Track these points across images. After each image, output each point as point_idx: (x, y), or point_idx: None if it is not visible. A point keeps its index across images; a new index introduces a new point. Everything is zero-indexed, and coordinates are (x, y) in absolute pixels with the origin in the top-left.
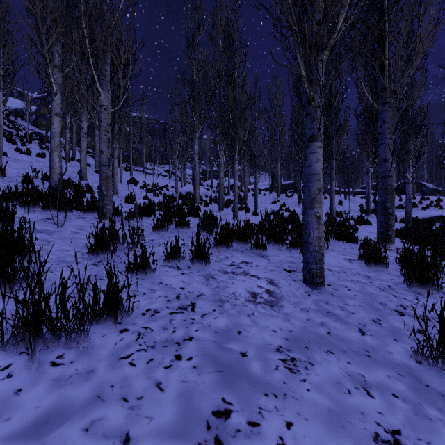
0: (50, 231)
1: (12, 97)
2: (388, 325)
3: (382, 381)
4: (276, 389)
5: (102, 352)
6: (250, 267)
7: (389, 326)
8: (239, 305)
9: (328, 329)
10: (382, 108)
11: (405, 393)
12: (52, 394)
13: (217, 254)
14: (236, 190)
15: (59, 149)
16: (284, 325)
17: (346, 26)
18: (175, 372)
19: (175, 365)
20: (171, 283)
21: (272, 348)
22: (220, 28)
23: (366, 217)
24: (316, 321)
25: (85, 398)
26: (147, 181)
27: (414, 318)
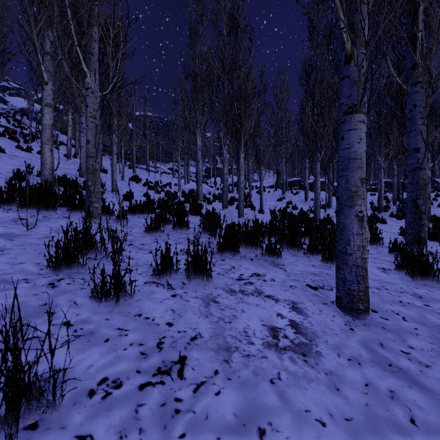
0: (14, 234)
1: (20, 97)
2: None
3: None
4: None
5: None
6: (264, 282)
7: None
8: (255, 357)
9: (407, 410)
10: (413, 90)
11: None
12: None
13: (221, 262)
14: (241, 186)
15: (50, 142)
16: (334, 402)
17: None
18: None
19: None
20: (154, 314)
21: None
22: (223, 15)
23: (378, 215)
24: (380, 388)
25: None
26: (150, 179)
27: None
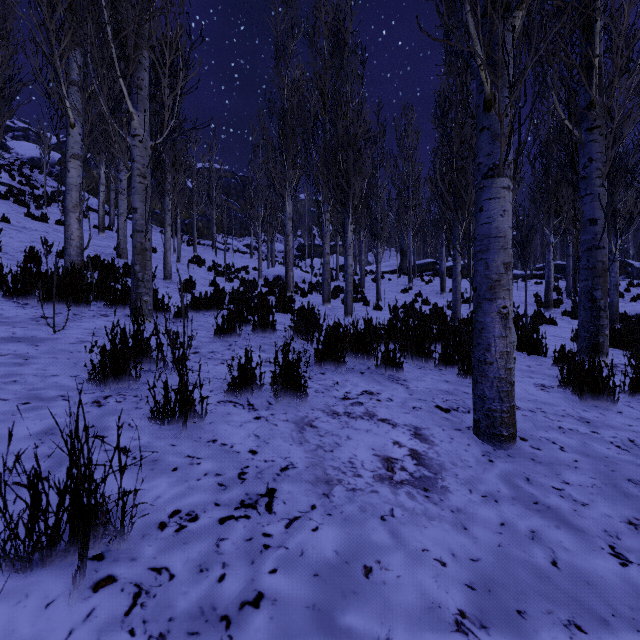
0: (38, 338)
1: (28, 142)
2: None
3: None
4: None
5: None
6: (377, 402)
7: None
8: (363, 491)
9: (550, 552)
10: (588, 137)
11: None
12: None
13: (320, 377)
14: (348, 271)
15: (78, 209)
16: (458, 541)
17: None
18: None
19: None
20: (233, 440)
21: (446, 621)
22: (324, 27)
23: (545, 312)
24: (519, 528)
25: None
26: (218, 261)
27: None
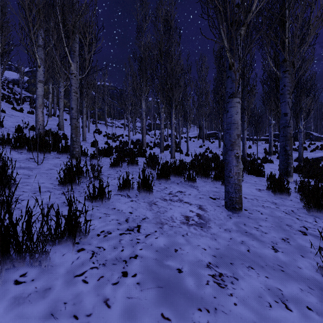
0: (31, 167)
1: (11, 71)
2: (295, 243)
3: (297, 294)
4: (208, 304)
5: (60, 270)
6: (184, 195)
7: (295, 244)
8: (175, 227)
9: (247, 247)
10: (283, 75)
11: (317, 305)
12: (10, 313)
13: (159, 185)
14: (172, 137)
15: (42, 107)
16: (212, 243)
17: (259, 7)
18: (121, 288)
19: (122, 281)
20: (122, 208)
21: (203, 265)
22: (161, 18)
23: (268, 157)
24: (237, 240)
25: (39, 316)
26: (108, 131)
27: (320, 240)
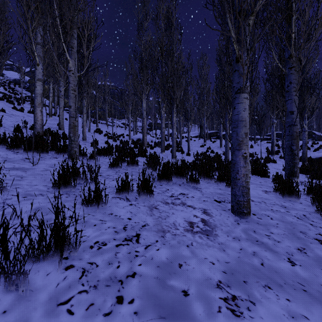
0: (26, 168)
1: (13, 71)
2: (313, 254)
3: None
4: None
5: (41, 297)
6: (187, 198)
7: (314, 255)
8: (179, 235)
9: (261, 260)
10: (289, 72)
11: None
12: None
13: (160, 187)
14: (174, 136)
15: (41, 106)
16: (221, 255)
17: None
18: (115, 321)
19: (116, 311)
20: (120, 214)
21: (213, 284)
22: (162, 15)
23: (271, 157)
24: (248, 251)
25: None
26: (109, 131)
27: None
